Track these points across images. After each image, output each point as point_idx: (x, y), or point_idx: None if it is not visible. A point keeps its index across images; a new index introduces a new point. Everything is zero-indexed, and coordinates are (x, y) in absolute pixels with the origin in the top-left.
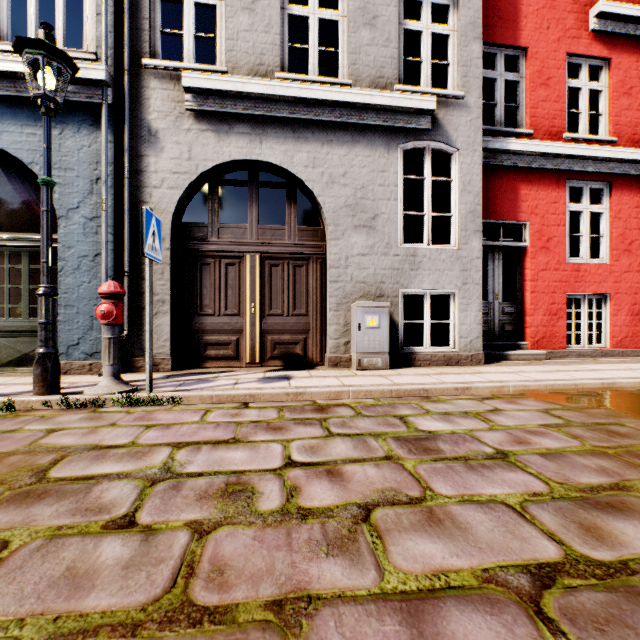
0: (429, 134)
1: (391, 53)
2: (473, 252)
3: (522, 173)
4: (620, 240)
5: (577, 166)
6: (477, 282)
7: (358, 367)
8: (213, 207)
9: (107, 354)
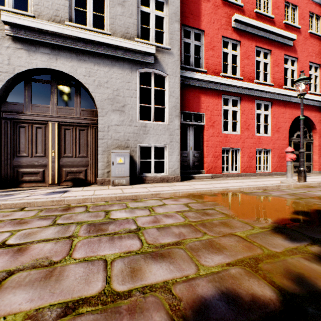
0: (153, 65)
1: (133, 21)
2: (175, 126)
3: (202, 90)
4: (244, 124)
5: (226, 88)
6: (177, 141)
7: (112, 184)
8: (27, 94)
9: None
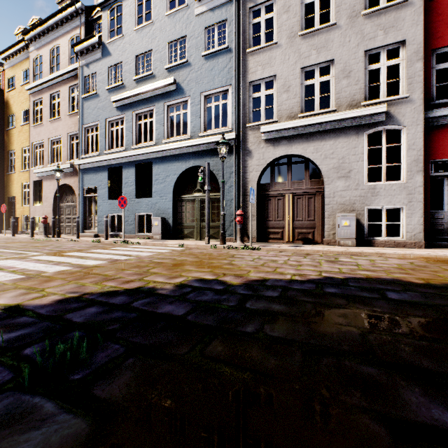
0: (384, 122)
1: (359, 87)
2: (416, 183)
3: None
4: None
5: None
6: (419, 200)
7: (338, 245)
8: (272, 176)
9: (238, 233)
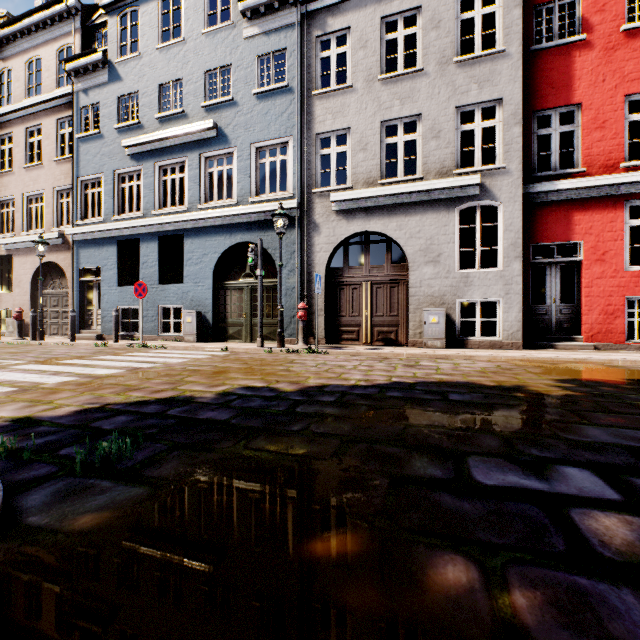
0: (478, 197)
1: (450, 151)
2: (514, 272)
3: (575, 203)
4: None
5: (635, 189)
6: (517, 292)
7: (424, 346)
8: (345, 258)
9: (301, 333)
